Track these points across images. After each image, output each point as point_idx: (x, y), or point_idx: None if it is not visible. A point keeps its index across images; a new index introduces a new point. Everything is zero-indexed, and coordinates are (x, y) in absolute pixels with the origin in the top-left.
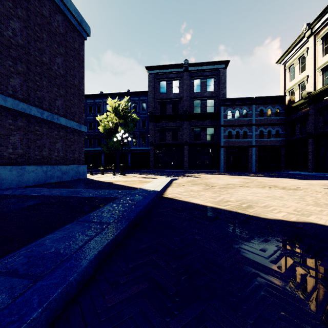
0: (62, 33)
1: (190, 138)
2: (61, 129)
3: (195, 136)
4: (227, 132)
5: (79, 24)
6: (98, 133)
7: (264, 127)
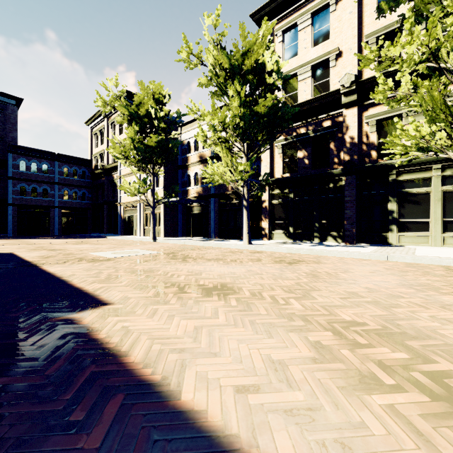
0: None
1: None
2: None
3: None
4: (19, 187)
5: None
6: None
7: (69, 188)
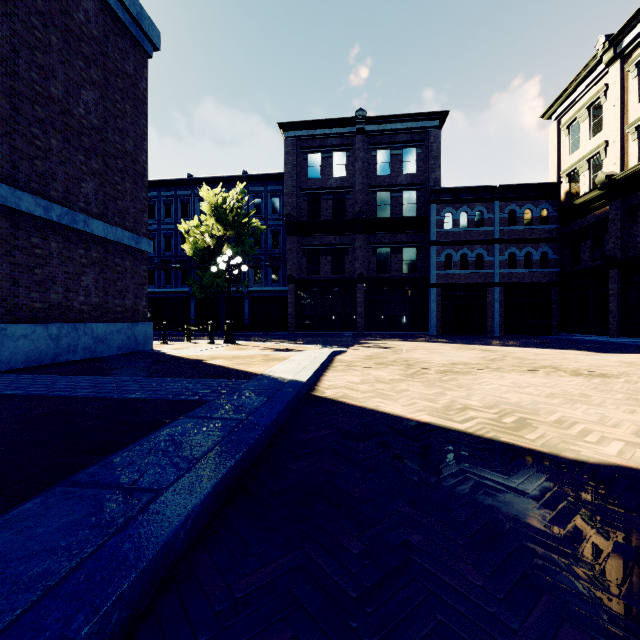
0: (96, 38)
1: (369, 268)
2: (93, 246)
3: (378, 263)
4: (443, 256)
5: (135, 22)
6: (183, 258)
7: (517, 247)
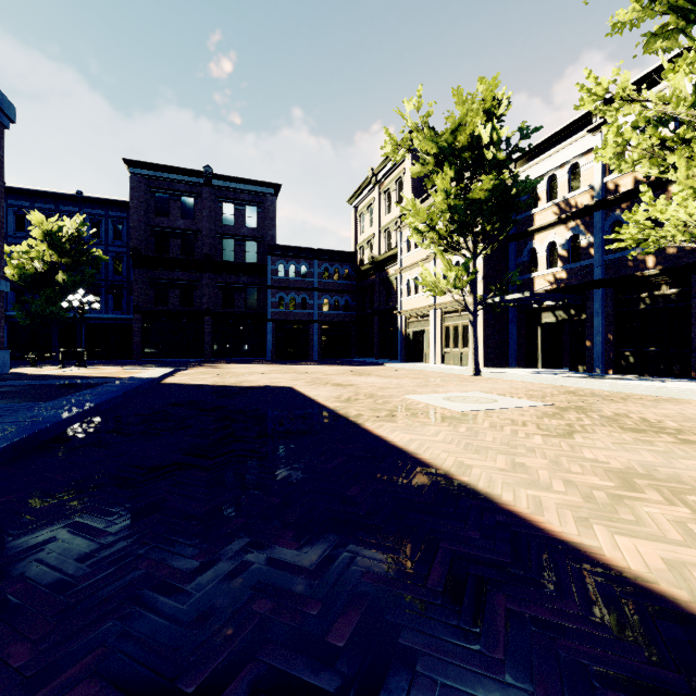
0: None
1: (216, 303)
2: None
3: (224, 299)
4: (277, 298)
5: None
6: None
7: (330, 295)
